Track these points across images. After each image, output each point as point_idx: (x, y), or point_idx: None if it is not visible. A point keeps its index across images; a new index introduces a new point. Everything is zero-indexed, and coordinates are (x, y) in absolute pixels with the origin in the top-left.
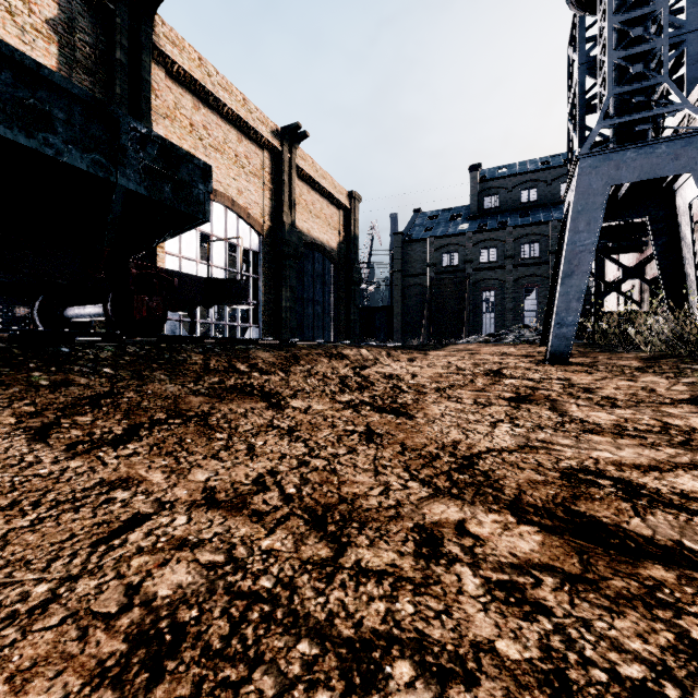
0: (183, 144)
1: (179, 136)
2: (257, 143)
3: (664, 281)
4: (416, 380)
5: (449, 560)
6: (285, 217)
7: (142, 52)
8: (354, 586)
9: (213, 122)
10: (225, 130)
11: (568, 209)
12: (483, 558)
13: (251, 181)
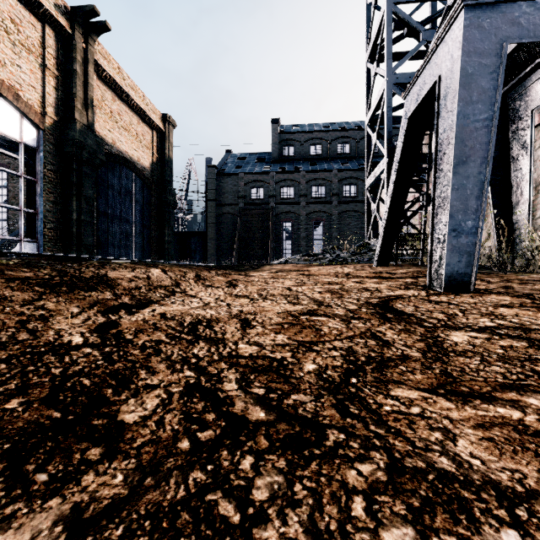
0: None
1: None
2: (34, 11)
3: (493, 198)
4: (253, 339)
5: None
6: (77, 114)
7: None
8: None
9: None
10: None
11: (439, 84)
12: None
13: (22, 55)
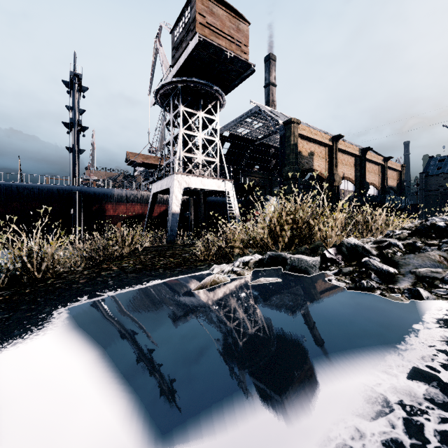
0: (366, 175)
1: (366, 173)
2: (378, 165)
3: None
4: None
5: None
6: (385, 184)
7: (365, 162)
8: None
9: (370, 166)
10: (372, 166)
11: None
12: None
13: (376, 176)
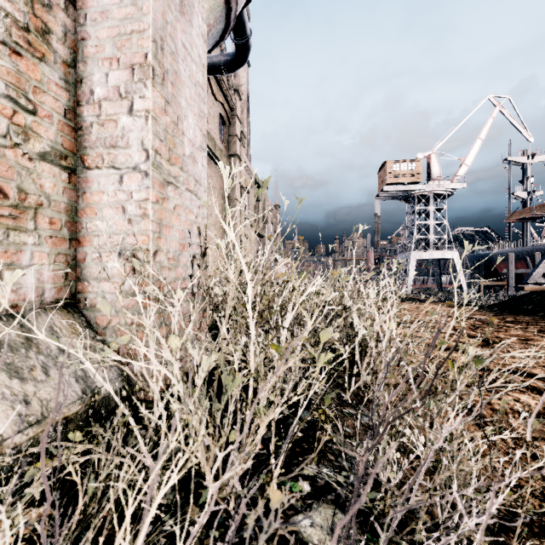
0: None
1: None
2: None
3: None
4: None
5: (540, 366)
6: None
7: None
8: (543, 361)
9: None
10: None
11: None
12: (535, 367)
13: None
